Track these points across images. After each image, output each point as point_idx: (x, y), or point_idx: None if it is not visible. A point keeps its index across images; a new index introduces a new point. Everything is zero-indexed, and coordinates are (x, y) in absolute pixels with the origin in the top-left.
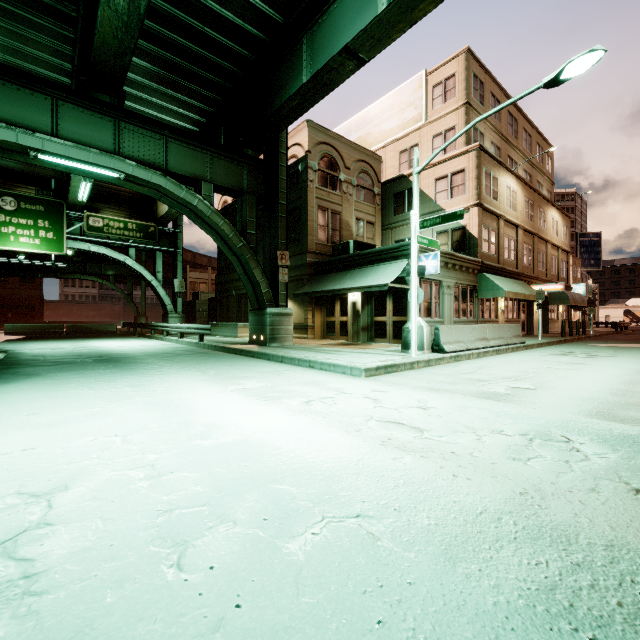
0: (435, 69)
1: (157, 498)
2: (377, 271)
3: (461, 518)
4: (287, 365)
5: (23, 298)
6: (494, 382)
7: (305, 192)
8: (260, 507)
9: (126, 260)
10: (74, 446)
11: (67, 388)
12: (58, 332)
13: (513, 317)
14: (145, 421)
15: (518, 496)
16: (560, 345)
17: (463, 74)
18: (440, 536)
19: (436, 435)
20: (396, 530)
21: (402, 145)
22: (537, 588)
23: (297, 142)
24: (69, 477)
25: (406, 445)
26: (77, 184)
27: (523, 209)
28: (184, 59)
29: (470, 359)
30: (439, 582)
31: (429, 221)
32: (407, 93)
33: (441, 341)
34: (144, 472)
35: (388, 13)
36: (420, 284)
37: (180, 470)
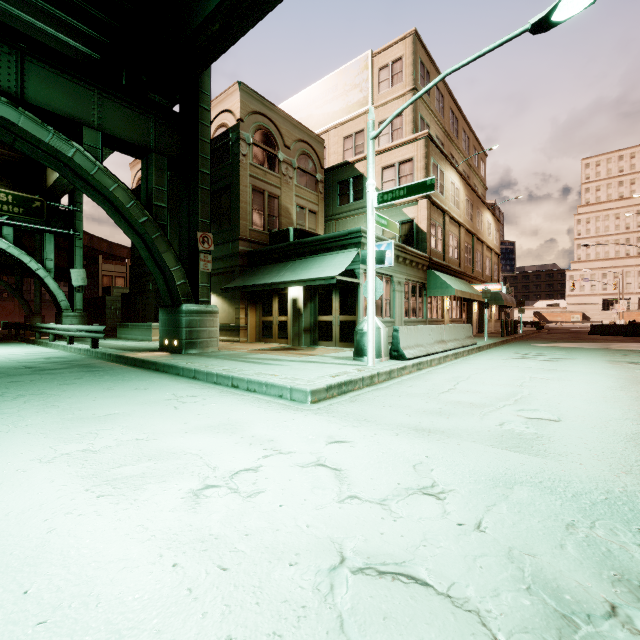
0: (381, 50)
1: None
2: (322, 262)
3: None
4: (198, 385)
5: None
6: (495, 408)
7: (237, 168)
8: None
9: None
10: None
11: None
12: None
13: (456, 317)
14: None
15: None
16: (508, 346)
17: (410, 58)
18: None
19: None
20: None
21: (346, 130)
22: None
23: (227, 108)
24: None
25: None
26: None
27: (465, 208)
28: None
29: (432, 366)
30: None
31: (391, 193)
32: (352, 74)
33: (401, 345)
34: None
35: None
36: None
37: None
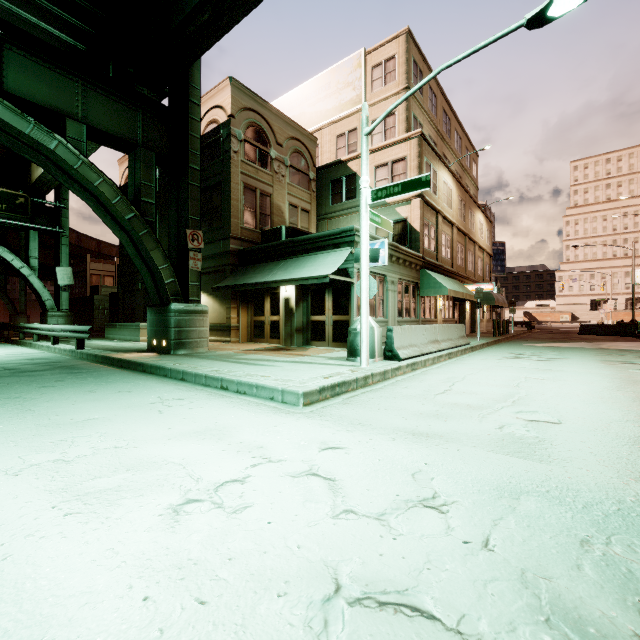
0: (375, 48)
1: None
2: (315, 261)
3: None
4: (185, 388)
5: None
6: (493, 410)
7: (228, 165)
8: None
9: None
10: None
11: None
12: None
13: (449, 317)
14: None
15: None
16: (500, 346)
17: (404, 56)
18: None
19: None
20: None
21: (339, 128)
22: None
23: (218, 104)
24: None
25: None
26: None
27: (457, 208)
28: None
29: (426, 366)
30: None
31: (385, 190)
32: (345, 72)
33: (395, 345)
34: None
35: None
36: None
37: None
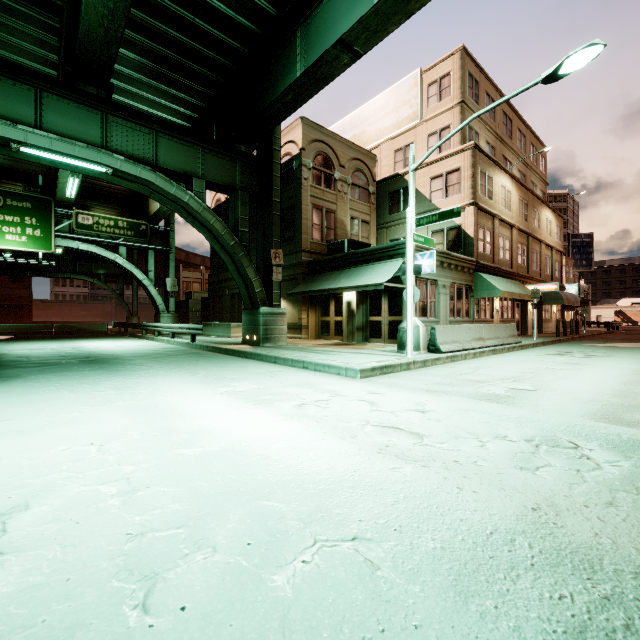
0: (430, 67)
1: (128, 519)
2: (372, 270)
3: (470, 540)
4: (280, 366)
5: (12, 297)
6: (493, 383)
7: (299, 190)
8: (244, 529)
9: (117, 259)
10: (44, 457)
11: (47, 391)
12: (47, 332)
13: (508, 317)
14: (125, 427)
15: (530, 512)
16: (555, 345)
17: (458, 73)
18: (448, 563)
19: (437, 441)
20: (398, 556)
21: (397, 144)
22: (564, 631)
23: (291, 139)
24: (32, 494)
25: (405, 453)
26: (65, 180)
27: (518, 209)
28: (175, 52)
29: (466, 359)
30: (450, 624)
31: (425, 219)
32: (402, 91)
33: (437, 341)
34: (117, 487)
35: (384, 4)
36: (416, 283)
37: (158, 484)
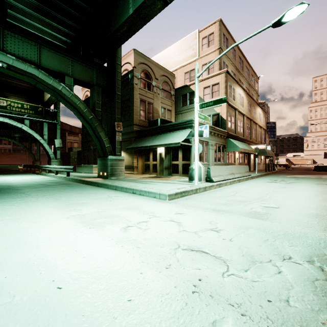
0: (203, 29)
1: None
2: (173, 135)
3: None
4: (118, 192)
5: None
6: (251, 202)
7: (132, 90)
8: None
9: (23, 127)
10: None
11: None
12: None
13: (242, 162)
14: None
15: None
16: (267, 176)
17: (218, 32)
18: None
19: (240, 269)
20: None
21: (186, 69)
22: None
23: (128, 61)
24: None
25: (219, 290)
26: None
27: (246, 106)
28: None
29: (226, 185)
30: None
31: (205, 104)
32: (188, 41)
33: (211, 175)
34: None
35: None
36: None
37: None
